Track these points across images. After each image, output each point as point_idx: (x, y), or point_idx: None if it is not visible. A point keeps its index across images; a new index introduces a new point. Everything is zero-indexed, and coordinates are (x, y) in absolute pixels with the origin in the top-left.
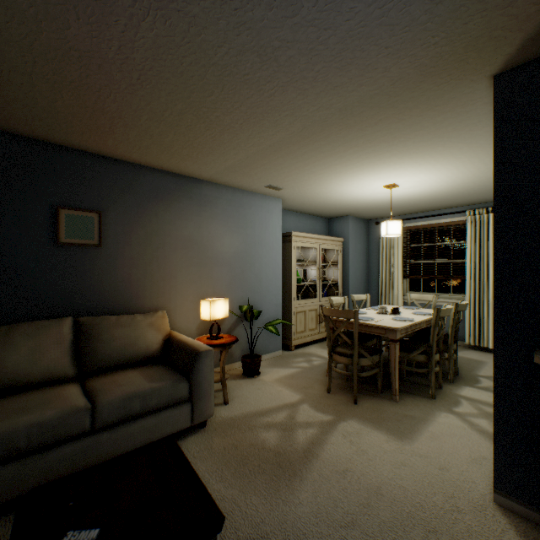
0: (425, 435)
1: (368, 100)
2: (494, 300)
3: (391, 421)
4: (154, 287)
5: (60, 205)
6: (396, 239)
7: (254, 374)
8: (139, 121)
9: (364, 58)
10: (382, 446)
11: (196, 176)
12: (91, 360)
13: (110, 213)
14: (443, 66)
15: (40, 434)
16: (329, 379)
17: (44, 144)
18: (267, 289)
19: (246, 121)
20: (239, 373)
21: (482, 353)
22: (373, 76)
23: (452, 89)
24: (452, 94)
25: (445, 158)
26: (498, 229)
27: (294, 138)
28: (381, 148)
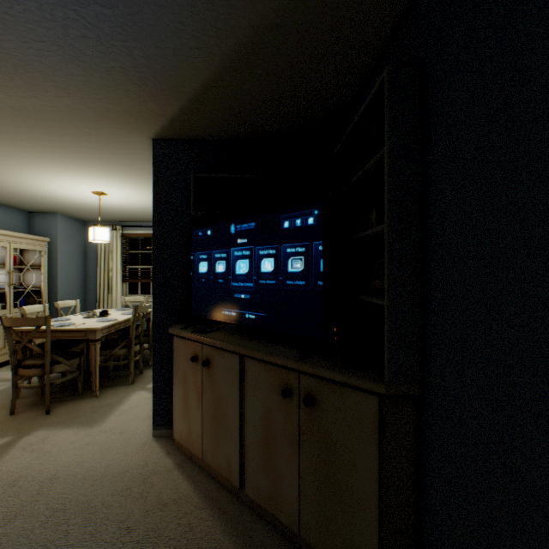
0: (117, 414)
1: (47, 113)
2: (154, 296)
3: (86, 415)
4: None
5: None
6: (116, 244)
7: None
8: None
9: (31, 77)
10: (70, 439)
11: None
12: None
13: None
14: (113, 117)
15: None
16: (14, 399)
17: None
18: None
19: None
20: None
21: None
22: (46, 96)
23: (127, 135)
24: (129, 139)
25: (142, 182)
26: (156, 246)
27: None
28: (77, 157)
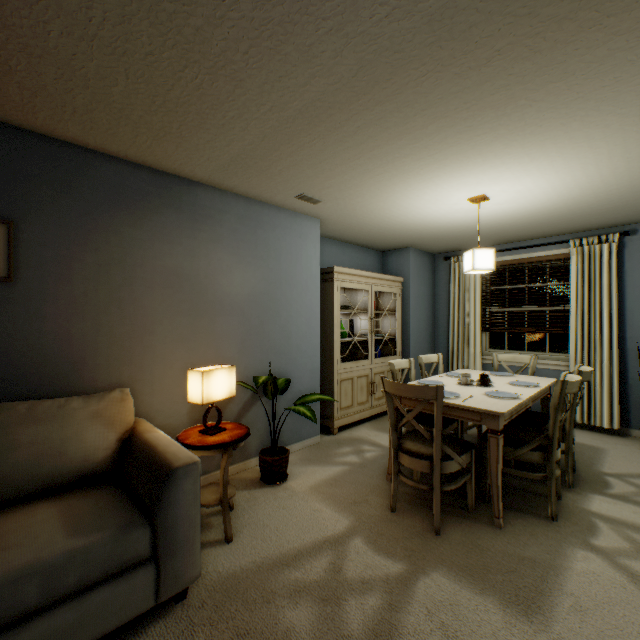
0: (566, 605)
1: None
2: None
3: (501, 572)
4: (115, 348)
5: None
6: (472, 279)
7: (278, 479)
8: (47, 35)
9: None
10: (500, 638)
11: (186, 175)
12: None
13: (29, 224)
14: None
15: None
16: (394, 491)
17: None
18: (299, 349)
19: (255, 46)
20: (255, 476)
21: (593, 434)
22: None
23: None
24: None
25: (574, 146)
26: None
27: (341, 94)
28: (483, 121)
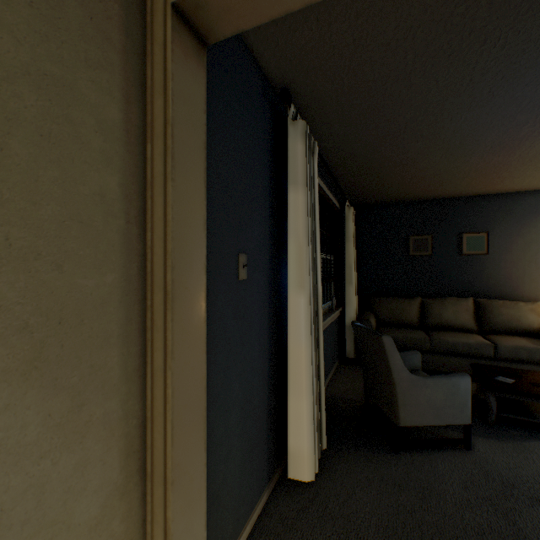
0: None
1: None
2: None
3: None
4: (532, 283)
5: (461, 232)
6: None
7: None
8: (524, 173)
9: None
10: None
11: None
12: (486, 324)
13: (493, 231)
14: None
15: (467, 348)
16: None
17: (453, 199)
18: None
19: None
20: None
21: None
22: None
23: None
24: None
25: None
26: None
27: None
28: None
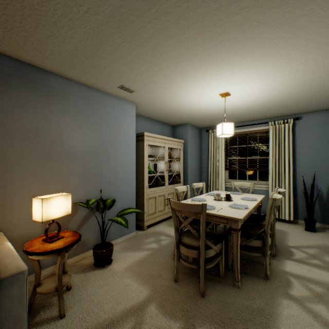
0: None
1: None
2: None
3: (241, 322)
4: None
5: None
6: (220, 142)
7: (105, 263)
8: None
9: None
10: None
11: (40, 65)
12: None
13: None
14: None
15: None
16: (176, 268)
17: None
18: (122, 181)
19: None
20: (91, 262)
21: (281, 223)
22: None
23: None
24: None
25: (279, 61)
26: None
27: (137, 2)
28: (230, 37)
